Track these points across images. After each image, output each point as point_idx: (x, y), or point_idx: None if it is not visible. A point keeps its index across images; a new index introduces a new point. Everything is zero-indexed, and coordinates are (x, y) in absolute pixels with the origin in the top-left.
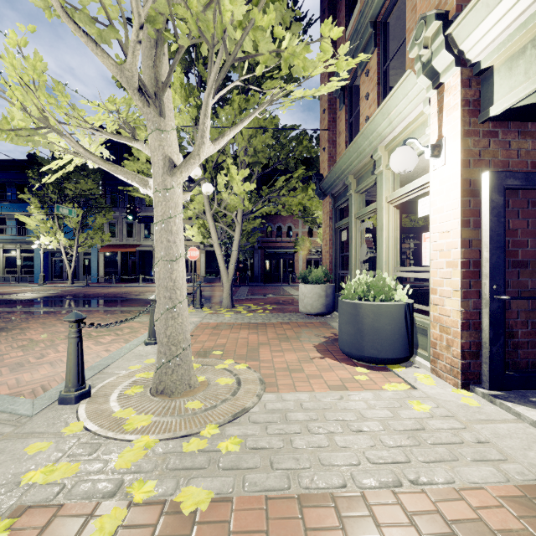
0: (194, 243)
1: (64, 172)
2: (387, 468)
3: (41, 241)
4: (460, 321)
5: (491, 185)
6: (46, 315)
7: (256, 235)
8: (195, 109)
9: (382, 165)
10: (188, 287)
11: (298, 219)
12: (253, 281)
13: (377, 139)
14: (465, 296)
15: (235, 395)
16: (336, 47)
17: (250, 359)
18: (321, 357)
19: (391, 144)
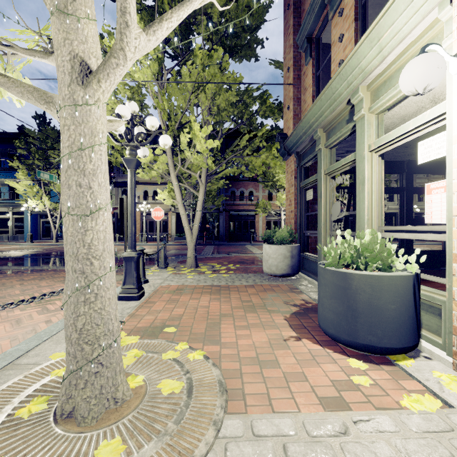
0: (166, 206)
1: (48, 142)
2: None
3: (28, 204)
4: None
5: None
6: (12, 274)
7: (221, 199)
8: (156, 63)
9: (364, 108)
10: (160, 246)
11: (259, 185)
12: (218, 240)
13: (358, 77)
14: None
15: (180, 422)
16: (301, 2)
17: (209, 340)
18: (296, 337)
19: (377, 80)
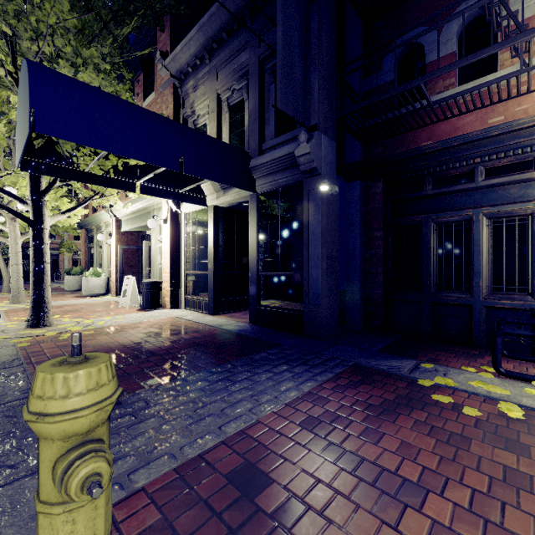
0: None
1: None
2: (85, 302)
3: None
4: (115, 280)
5: (120, 248)
6: None
7: None
8: None
9: (103, 229)
10: None
11: None
12: None
13: (101, 220)
14: (116, 274)
15: None
16: None
17: None
18: (75, 298)
19: (106, 223)
